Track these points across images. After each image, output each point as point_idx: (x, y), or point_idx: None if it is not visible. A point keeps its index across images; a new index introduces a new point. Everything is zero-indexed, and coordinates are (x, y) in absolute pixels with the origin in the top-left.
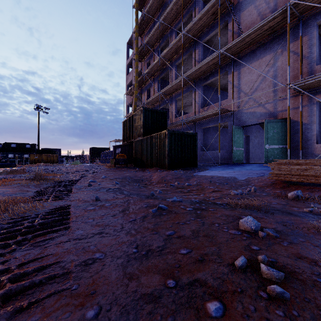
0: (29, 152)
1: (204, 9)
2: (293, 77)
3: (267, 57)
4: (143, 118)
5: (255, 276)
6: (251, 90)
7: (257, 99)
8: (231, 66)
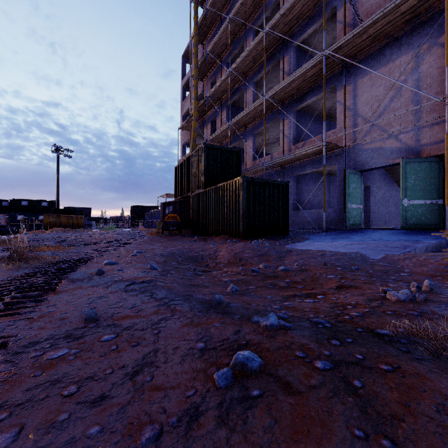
0: (47, 212)
1: None
2: None
3: (402, 59)
4: (204, 160)
5: None
6: (375, 113)
7: (385, 127)
8: (341, 78)
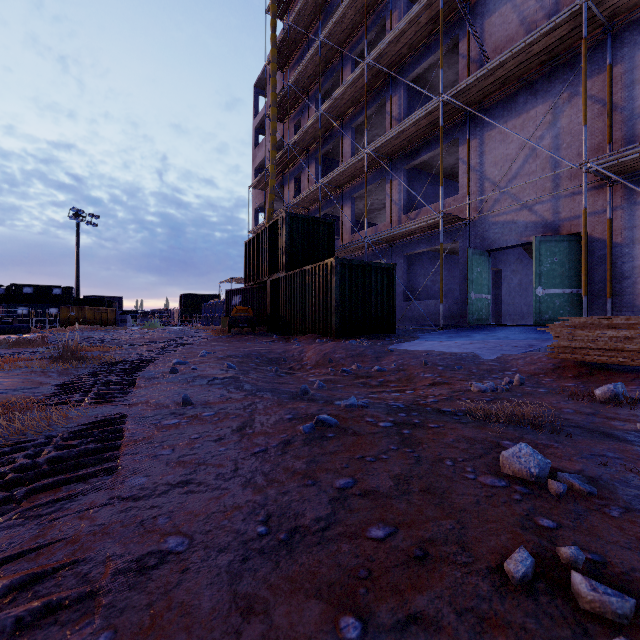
0: (60, 303)
1: (411, 12)
2: (592, 150)
3: (538, 110)
4: (286, 234)
5: (559, 604)
6: (506, 177)
7: (517, 195)
8: (465, 129)
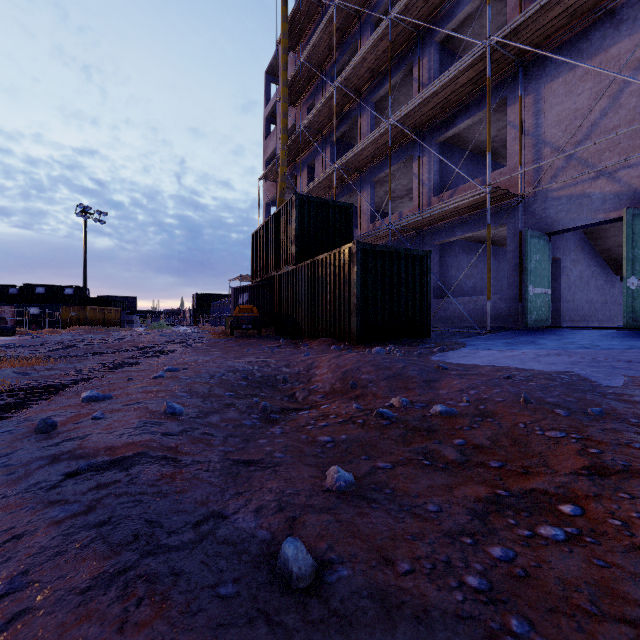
0: (72, 303)
1: None
2: None
3: (623, 46)
4: (295, 220)
5: None
6: (574, 138)
7: (591, 160)
8: (515, 85)
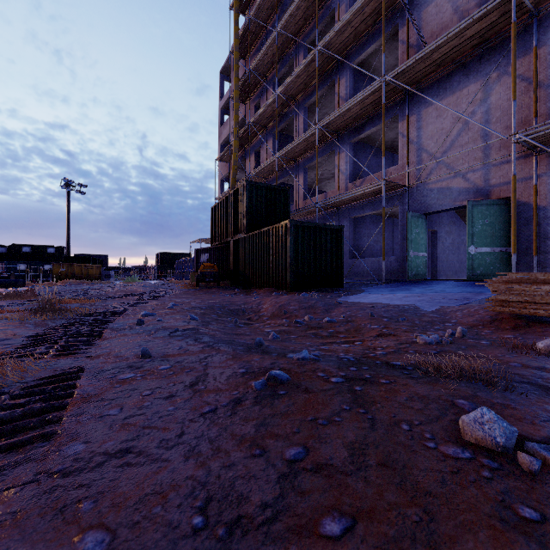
0: (54, 260)
1: (357, 4)
2: (519, 124)
3: (470, 88)
4: (247, 200)
5: None
6: (441, 148)
7: (452, 164)
8: (404, 107)
